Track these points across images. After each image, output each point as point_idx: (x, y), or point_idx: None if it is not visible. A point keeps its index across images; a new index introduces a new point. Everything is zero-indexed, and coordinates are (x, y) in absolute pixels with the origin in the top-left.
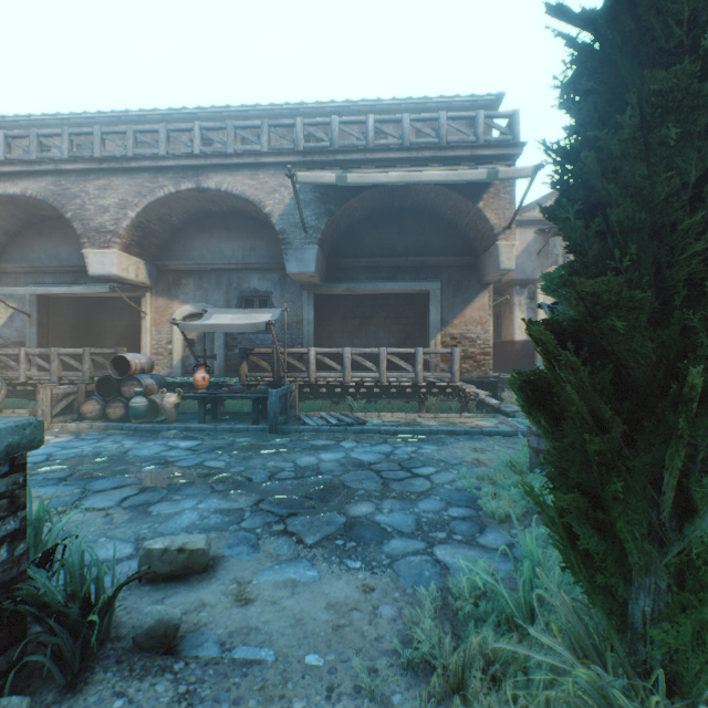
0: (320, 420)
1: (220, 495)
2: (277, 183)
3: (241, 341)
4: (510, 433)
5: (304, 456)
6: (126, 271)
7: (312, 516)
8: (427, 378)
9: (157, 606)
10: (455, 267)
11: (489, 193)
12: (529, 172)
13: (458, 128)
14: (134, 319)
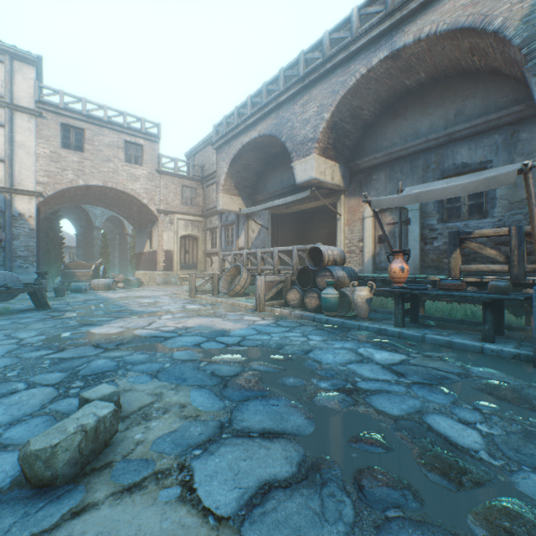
0: None
1: None
2: None
3: (441, 231)
4: None
5: None
6: (322, 174)
7: None
8: None
9: None
10: None
11: None
12: None
13: None
14: (332, 227)
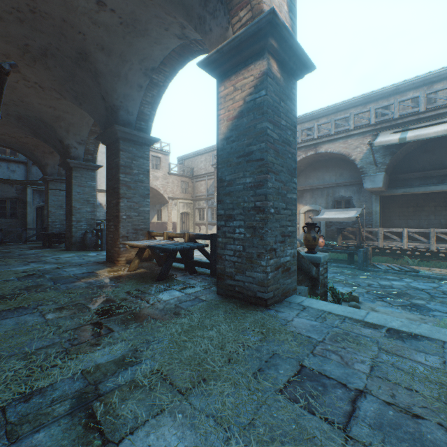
0: (387, 267)
1: (349, 287)
2: (358, 143)
3: (334, 223)
4: None
5: (382, 281)
6: None
7: (393, 299)
8: None
9: (353, 302)
10: None
11: None
12: None
13: None
14: None
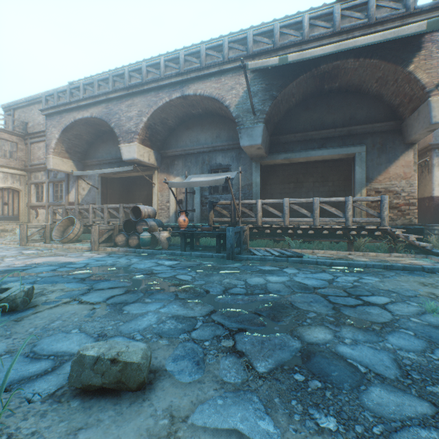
0: (265, 252)
1: (180, 302)
2: (233, 82)
3: (210, 199)
4: None
5: (253, 277)
6: (142, 156)
7: (262, 334)
8: (353, 225)
9: None
10: (379, 132)
11: (420, 55)
12: None
13: (387, 5)
14: (150, 190)
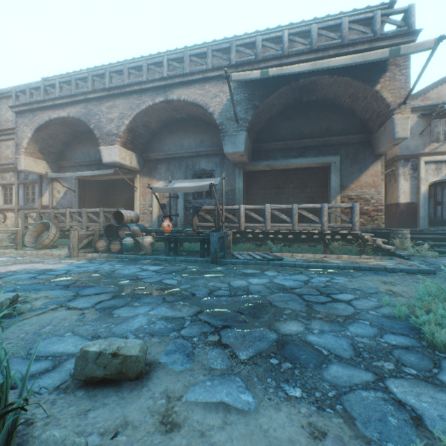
0: (248, 256)
1: (168, 304)
2: (217, 90)
3: (194, 204)
4: (413, 270)
5: (236, 280)
6: (124, 160)
7: (244, 329)
8: (329, 229)
9: (55, 433)
10: (351, 143)
11: (385, 76)
12: (430, 44)
13: (358, 29)
14: (132, 194)
